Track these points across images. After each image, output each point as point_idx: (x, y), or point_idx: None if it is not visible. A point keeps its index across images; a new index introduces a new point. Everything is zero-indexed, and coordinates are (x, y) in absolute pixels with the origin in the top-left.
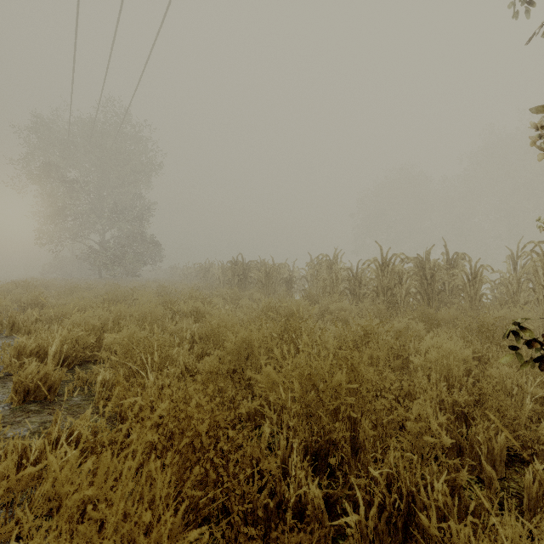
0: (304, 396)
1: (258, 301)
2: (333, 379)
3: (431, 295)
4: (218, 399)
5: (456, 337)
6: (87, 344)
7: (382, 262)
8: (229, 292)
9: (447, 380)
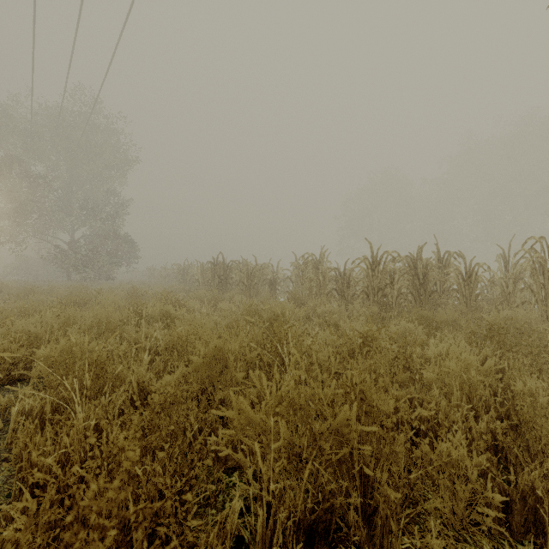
0: (294, 441)
1: (239, 303)
2: (337, 416)
3: (424, 296)
4: (161, 453)
5: (465, 343)
6: (17, 359)
7: (372, 260)
8: (207, 294)
9: (469, 399)
